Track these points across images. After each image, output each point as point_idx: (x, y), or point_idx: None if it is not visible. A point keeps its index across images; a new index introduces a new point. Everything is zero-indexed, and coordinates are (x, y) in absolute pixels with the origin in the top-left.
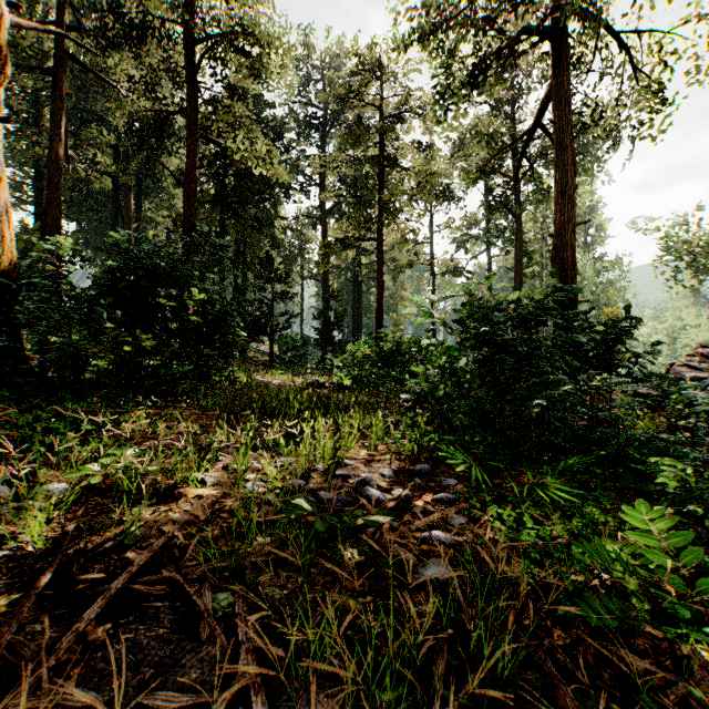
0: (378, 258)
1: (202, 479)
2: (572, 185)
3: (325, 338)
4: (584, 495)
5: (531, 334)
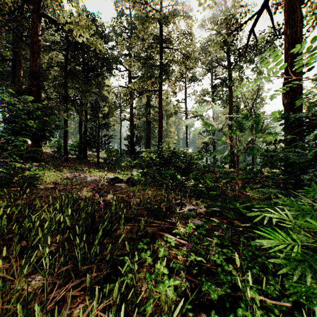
0: (159, 101)
1: None
2: (299, 37)
3: (130, 150)
4: None
5: None
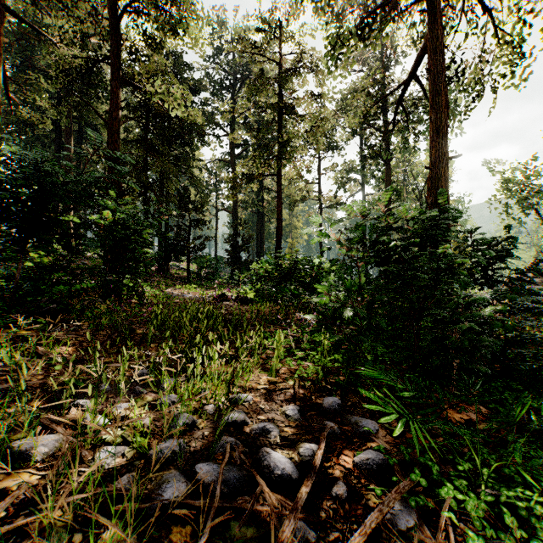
0: (277, 190)
1: (25, 452)
2: (445, 125)
3: (234, 258)
4: (537, 445)
5: (442, 248)
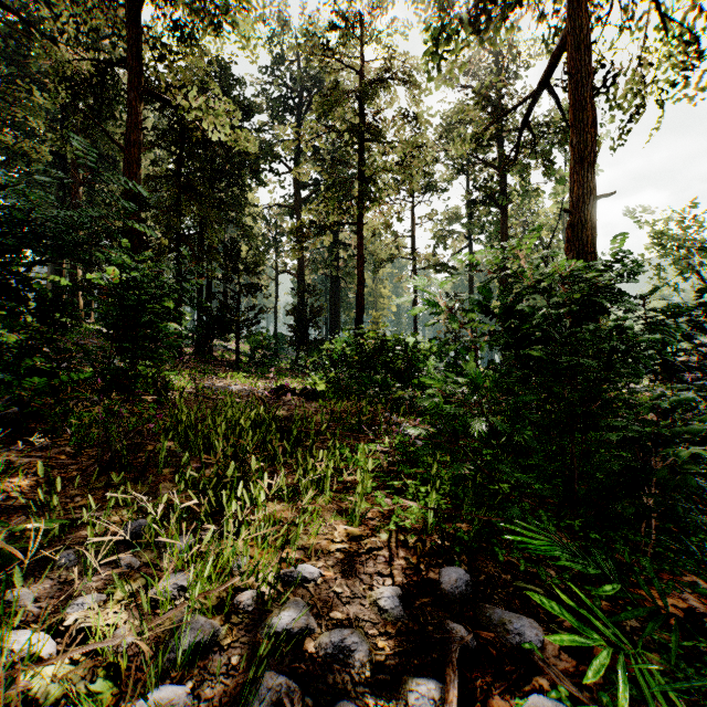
0: (358, 244)
1: None
2: (591, 151)
3: (299, 336)
4: None
5: (623, 321)
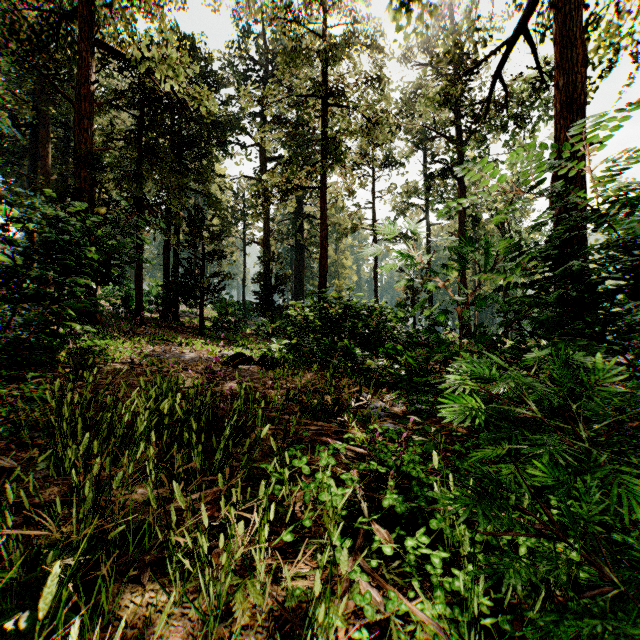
0: (321, 207)
1: None
2: (580, 94)
3: (265, 302)
4: None
5: None
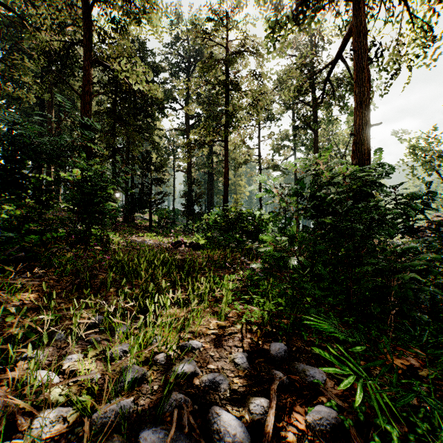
0: (224, 154)
1: None
2: (367, 97)
3: (188, 210)
4: None
5: (378, 202)
